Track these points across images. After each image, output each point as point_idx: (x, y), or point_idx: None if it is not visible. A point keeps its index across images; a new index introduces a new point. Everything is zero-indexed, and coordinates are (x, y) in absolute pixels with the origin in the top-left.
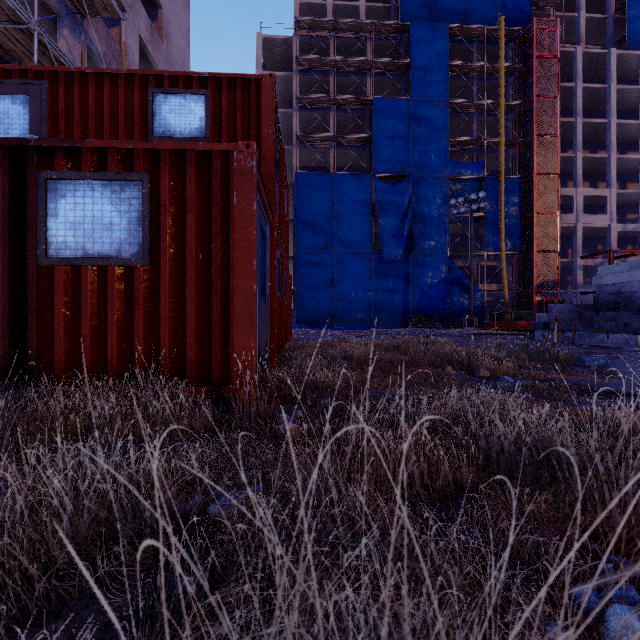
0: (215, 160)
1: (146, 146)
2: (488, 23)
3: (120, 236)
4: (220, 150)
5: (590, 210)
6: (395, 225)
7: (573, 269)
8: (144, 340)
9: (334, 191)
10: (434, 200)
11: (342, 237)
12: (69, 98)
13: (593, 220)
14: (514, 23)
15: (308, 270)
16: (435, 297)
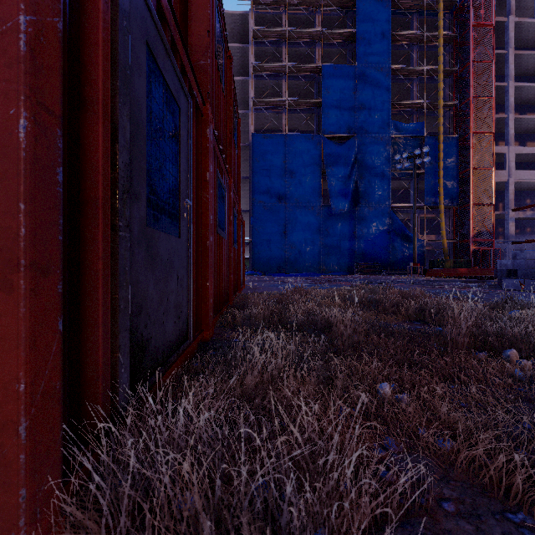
0: None
1: None
2: None
3: None
4: None
5: (519, 167)
6: (342, 181)
7: (505, 221)
8: None
9: (286, 150)
10: (378, 158)
11: (293, 192)
12: None
13: (524, 176)
14: None
15: (263, 222)
16: (379, 246)
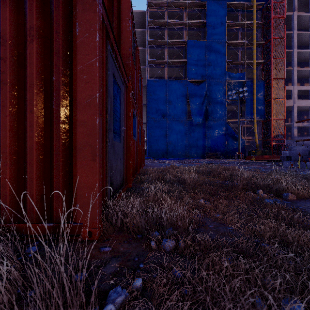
0: None
1: None
2: (246, 1)
3: None
4: None
5: (300, 98)
6: (198, 106)
7: (292, 128)
8: None
9: (167, 89)
10: (219, 93)
11: (171, 112)
12: None
13: (302, 102)
14: (260, 1)
15: (153, 129)
16: (219, 143)
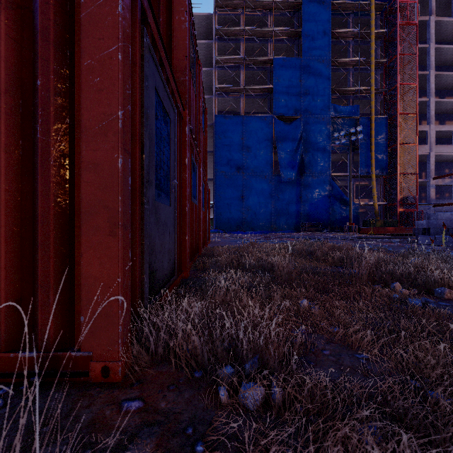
0: None
1: None
2: (361, 1)
3: None
4: None
5: (439, 142)
6: (290, 154)
7: (427, 187)
8: None
9: (243, 129)
10: (320, 135)
11: (250, 164)
12: None
13: (443, 149)
14: (381, 0)
15: (224, 189)
16: (321, 209)
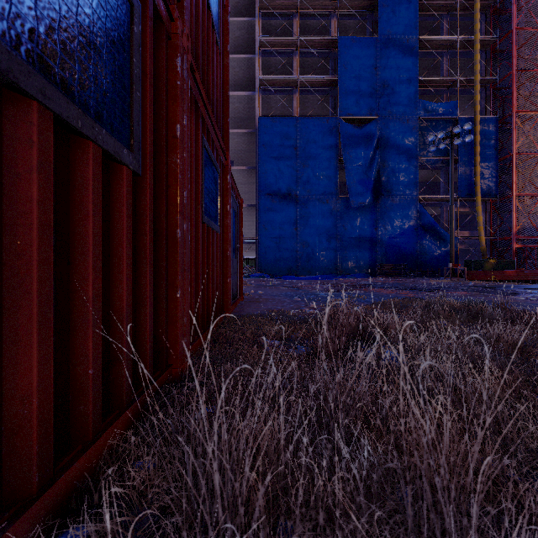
0: None
1: None
2: None
3: None
4: None
5: None
6: (362, 169)
7: None
8: None
9: (298, 135)
10: (403, 143)
11: (306, 183)
12: None
13: None
14: None
15: (271, 217)
16: (404, 245)
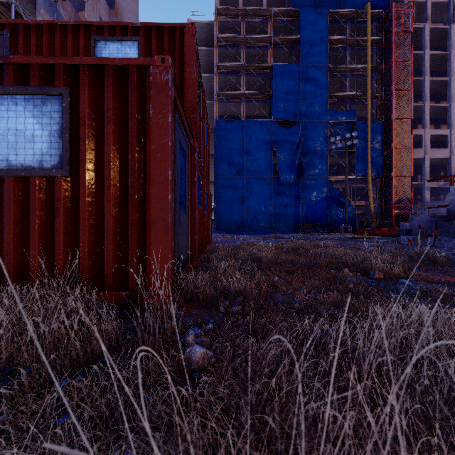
0: (132, 74)
1: (66, 61)
2: (358, 8)
3: (42, 148)
4: (136, 65)
5: (435, 146)
6: (289, 158)
7: (422, 189)
8: (64, 247)
9: (244, 133)
10: (318, 139)
11: (250, 167)
12: (27, 46)
13: (437, 153)
14: (377, 8)
15: (225, 191)
16: (318, 210)
